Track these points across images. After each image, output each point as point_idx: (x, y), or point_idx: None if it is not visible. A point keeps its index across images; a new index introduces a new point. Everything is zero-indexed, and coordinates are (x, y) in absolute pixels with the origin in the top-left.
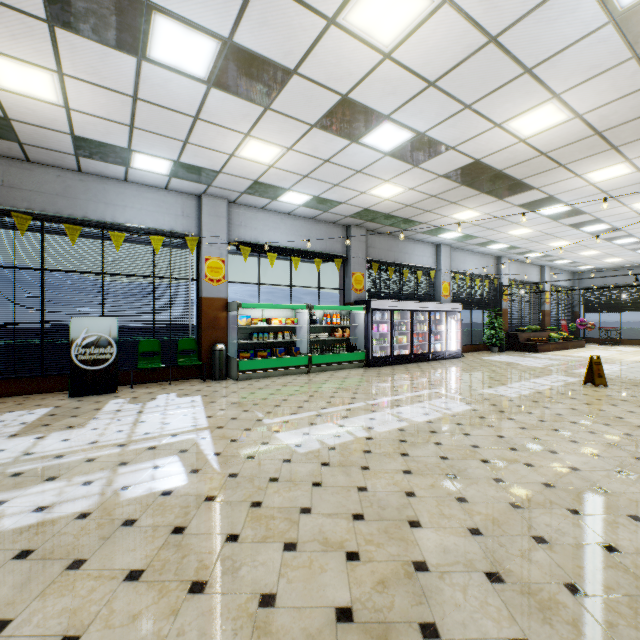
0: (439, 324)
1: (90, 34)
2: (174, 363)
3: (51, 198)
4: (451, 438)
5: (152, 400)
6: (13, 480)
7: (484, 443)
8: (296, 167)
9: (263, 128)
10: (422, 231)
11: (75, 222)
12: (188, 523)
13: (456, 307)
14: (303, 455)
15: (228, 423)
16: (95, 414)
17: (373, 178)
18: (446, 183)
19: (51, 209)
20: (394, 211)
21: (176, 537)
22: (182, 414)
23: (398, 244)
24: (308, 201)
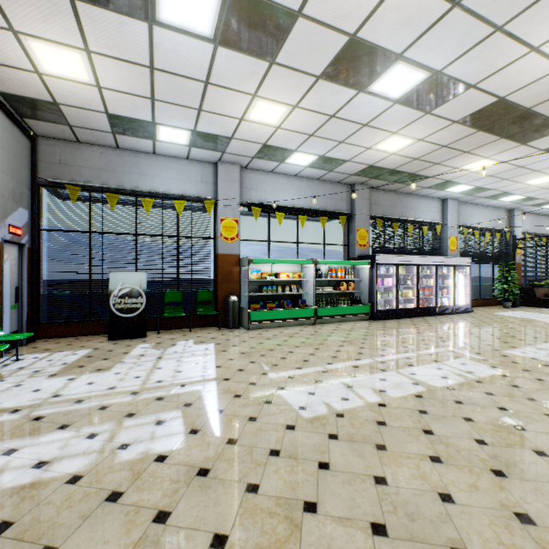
0: (446, 278)
1: (105, 3)
2: (194, 312)
3: (96, 172)
4: (483, 413)
5: (172, 346)
6: (32, 425)
7: (530, 424)
8: (302, 126)
9: (269, 86)
10: (428, 186)
11: (114, 191)
12: (173, 507)
13: (465, 261)
14: (308, 421)
15: (234, 375)
16: (122, 358)
17: (380, 131)
18: (460, 130)
19: (96, 181)
20: (400, 166)
21: (156, 528)
22: (194, 362)
23: (402, 200)
24: (314, 161)
